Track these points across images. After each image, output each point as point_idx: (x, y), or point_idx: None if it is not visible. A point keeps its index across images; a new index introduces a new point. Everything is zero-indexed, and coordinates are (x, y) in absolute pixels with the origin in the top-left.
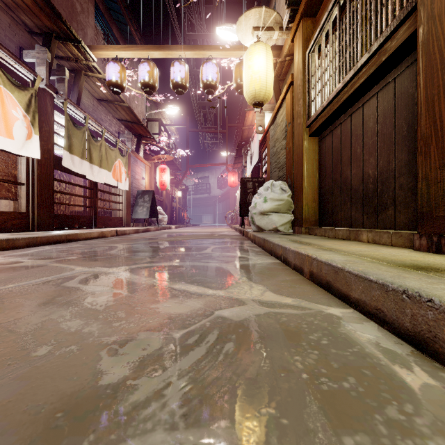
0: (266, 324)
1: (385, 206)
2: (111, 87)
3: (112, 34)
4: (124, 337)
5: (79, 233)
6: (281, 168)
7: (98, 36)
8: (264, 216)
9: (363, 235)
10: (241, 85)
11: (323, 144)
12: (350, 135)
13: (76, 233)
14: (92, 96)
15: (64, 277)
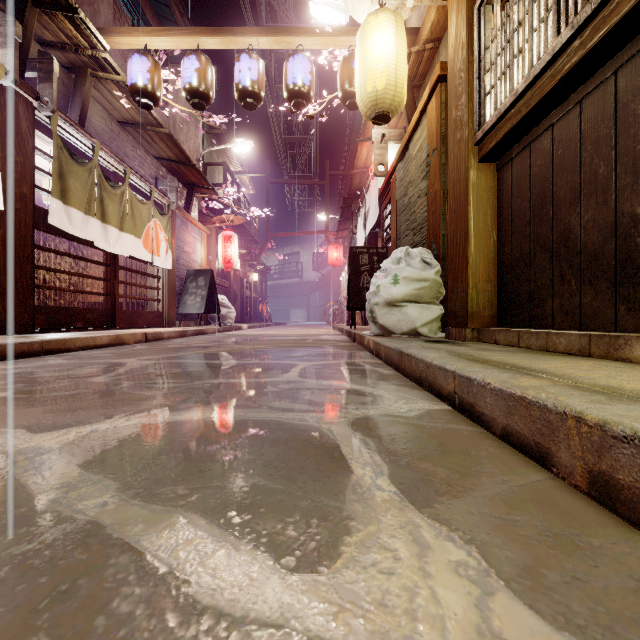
0: None
1: None
2: (136, 96)
3: (146, 21)
4: None
5: (71, 338)
6: (419, 229)
7: (121, 22)
8: (393, 309)
9: (633, 347)
10: (351, 92)
11: (508, 175)
12: (579, 142)
13: (64, 338)
14: (108, 116)
15: None
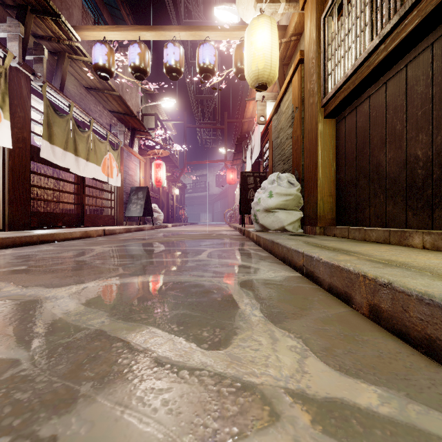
0: None
1: None
2: (98, 71)
3: (103, 19)
4: None
5: (56, 233)
6: (287, 160)
7: (87, 20)
8: (269, 213)
9: (414, 238)
10: (242, 68)
11: (343, 127)
12: (385, 108)
13: (52, 233)
14: (79, 84)
15: None
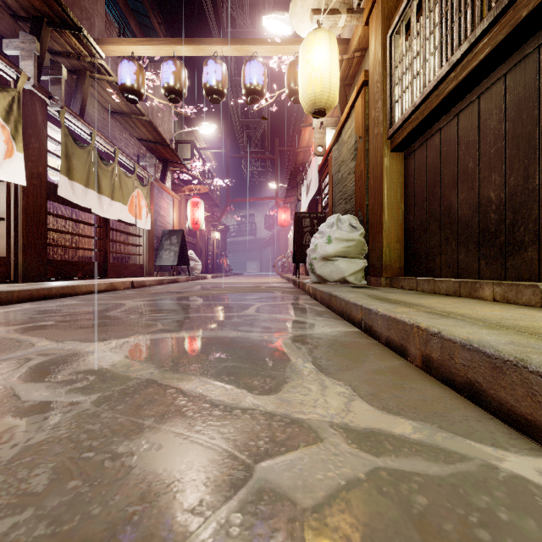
0: (383, 525)
1: (520, 245)
2: (125, 93)
3: (130, 29)
4: None
5: (78, 285)
6: (349, 199)
7: (111, 31)
8: (328, 262)
9: (484, 289)
10: (296, 90)
11: (412, 162)
12: (457, 143)
13: (73, 285)
14: (101, 107)
15: (2, 363)
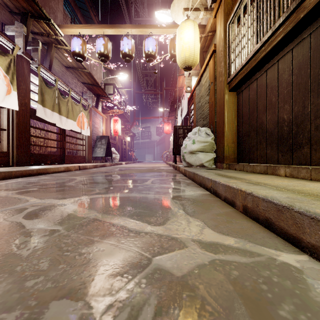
0: (215, 283)
1: (300, 145)
2: (75, 56)
3: (77, 18)
4: (27, 313)
5: (48, 168)
6: (205, 118)
7: (66, 19)
8: (193, 155)
9: (280, 170)
10: (174, 54)
11: (241, 97)
12: (266, 87)
13: (45, 168)
14: (61, 64)
15: (13, 210)
